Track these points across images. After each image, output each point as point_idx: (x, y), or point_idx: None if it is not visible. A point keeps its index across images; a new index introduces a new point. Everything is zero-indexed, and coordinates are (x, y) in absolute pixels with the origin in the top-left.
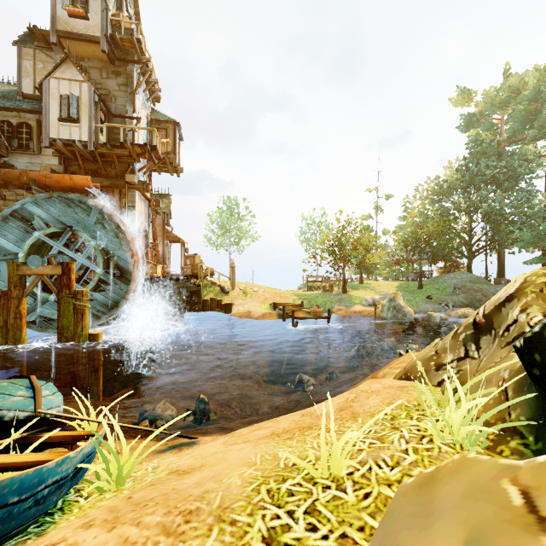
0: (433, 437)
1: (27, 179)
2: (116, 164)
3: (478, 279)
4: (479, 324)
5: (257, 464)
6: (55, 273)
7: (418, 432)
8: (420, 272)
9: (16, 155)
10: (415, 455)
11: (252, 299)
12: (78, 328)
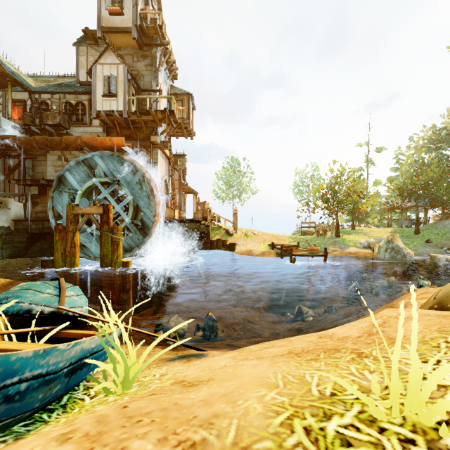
0: None
1: (80, 142)
2: (143, 128)
3: None
4: None
5: (279, 386)
6: (98, 212)
7: None
8: (416, 218)
9: (75, 127)
10: None
11: (252, 240)
12: (114, 256)
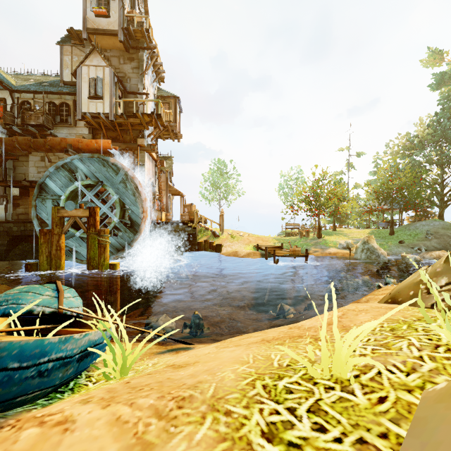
0: None
1: (66, 144)
2: (130, 131)
3: (450, 226)
4: None
5: (249, 362)
6: (85, 215)
7: (430, 341)
8: (391, 220)
9: (59, 128)
10: (433, 363)
11: (238, 241)
12: (101, 259)
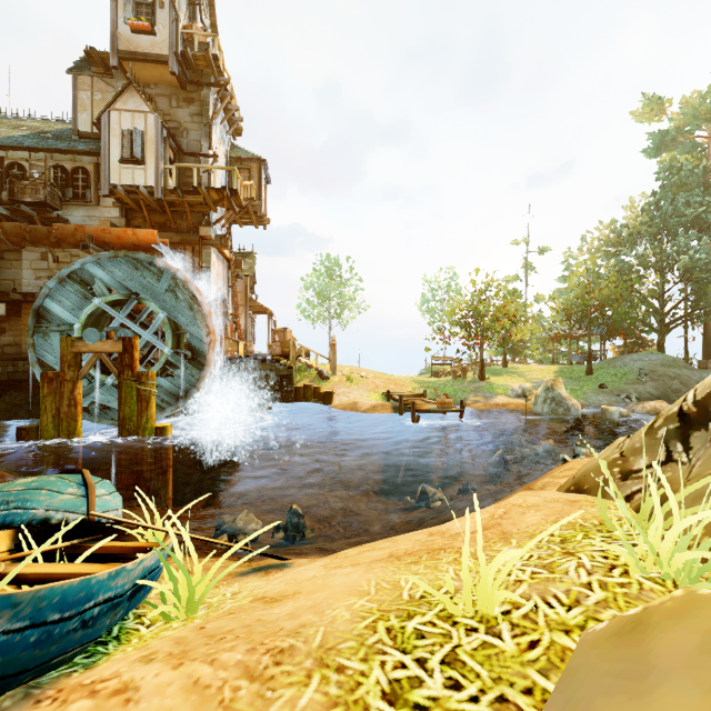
0: (630, 567)
1: (83, 235)
2: (188, 214)
3: (674, 361)
4: (687, 415)
5: (371, 594)
6: (116, 350)
7: (605, 559)
8: (588, 352)
9: (71, 208)
10: (602, 592)
11: (358, 386)
12: (142, 419)
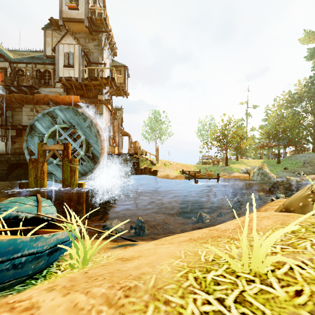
0: None
1: (47, 99)
2: (93, 90)
3: None
4: None
5: (182, 257)
6: (61, 149)
7: None
8: (278, 153)
9: (43, 88)
10: None
11: (169, 168)
12: (72, 180)
